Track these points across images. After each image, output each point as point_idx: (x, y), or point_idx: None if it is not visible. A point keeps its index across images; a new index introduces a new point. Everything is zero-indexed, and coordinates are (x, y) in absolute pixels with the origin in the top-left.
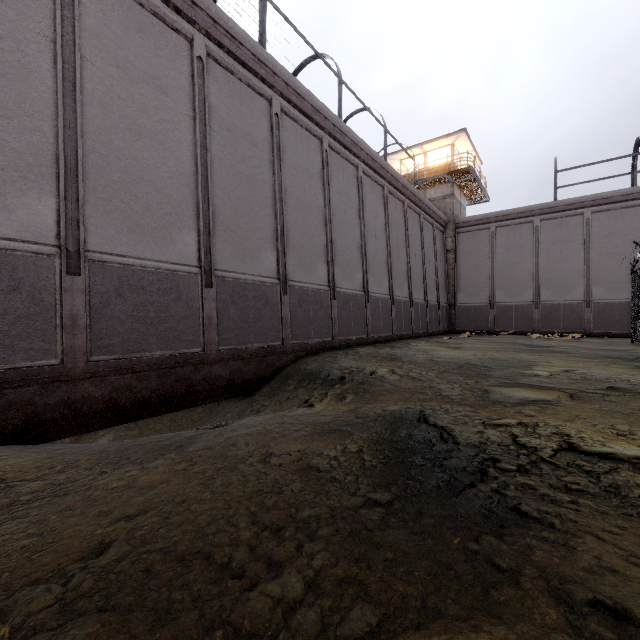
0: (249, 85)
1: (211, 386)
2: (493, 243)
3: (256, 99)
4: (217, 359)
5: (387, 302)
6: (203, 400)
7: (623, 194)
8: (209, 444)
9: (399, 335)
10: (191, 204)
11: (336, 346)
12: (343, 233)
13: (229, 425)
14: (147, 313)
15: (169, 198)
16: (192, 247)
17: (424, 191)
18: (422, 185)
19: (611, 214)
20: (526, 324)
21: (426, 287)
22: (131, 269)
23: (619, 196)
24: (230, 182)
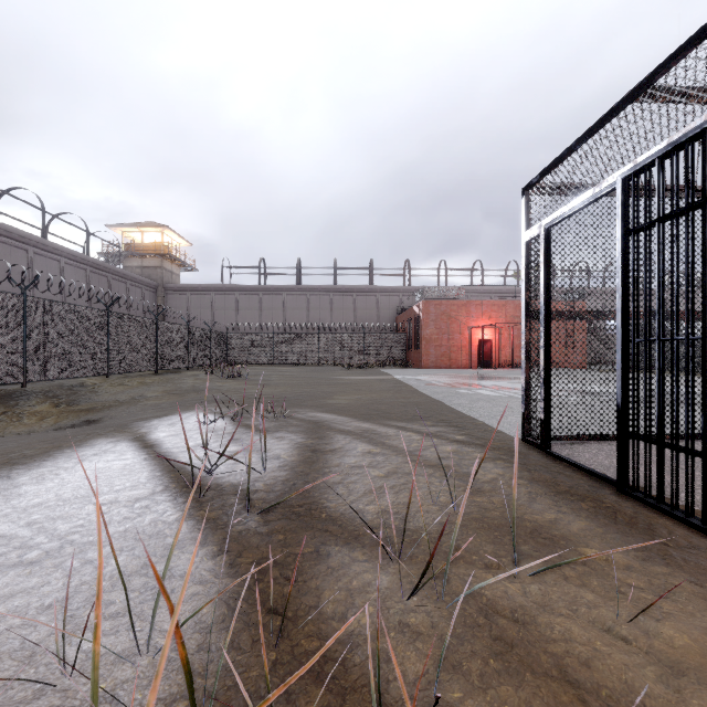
0: None
1: None
2: (189, 304)
3: None
4: None
5: None
6: None
7: (251, 288)
8: None
9: None
10: None
11: None
12: None
13: None
14: None
15: None
16: None
17: (142, 260)
18: (139, 256)
19: (247, 297)
20: None
21: None
22: None
23: (250, 288)
24: None
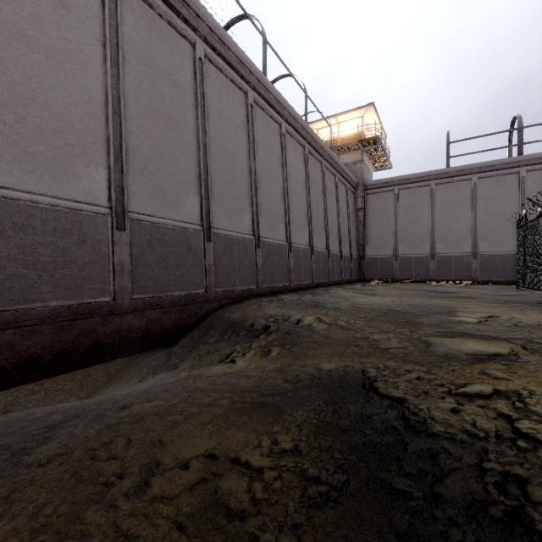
0: (170, 23)
1: (123, 339)
2: (396, 203)
3: (178, 40)
4: (131, 309)
5: (308, 252)
6: (113, 355)
7: (503, 163)
8: (69, 443)
9: (318, 283)
10: (100, 137)
11: (261, 293)
12: (267, 185)
13: (136, 387)
14: (38, 257)
15: (71, 127)
16: (101, 185)
17: (338, 157)
18: (336, 151)
19: (494, 180)
20: (424, 273)
21: (341, 240)
22: (16, 204)
23: (500, 164)
24: (148, 120)
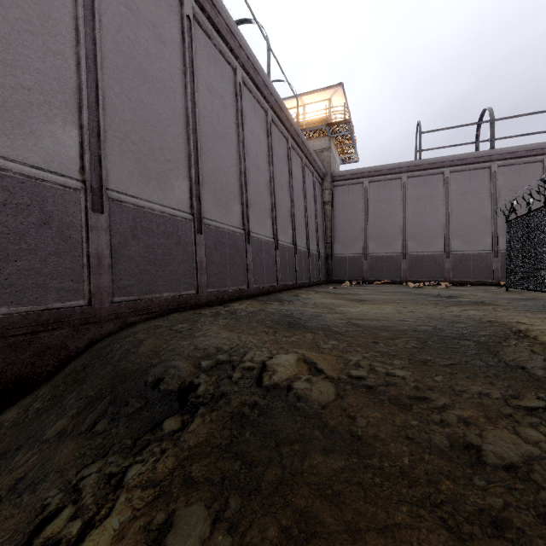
0: None
1: None
2: (366, 197)
3: None
4: None
5: (271, 246)
6: None
7: (476, 156)
8: None
9: (284, 285)
10: None
11: (203, 302)
12: (215, 146)
13: None
14: None
15: None
16: None
17: None
18: None
19: (466, 174)
20: (396, 274)
21: (308, 235)
22: None
23: (473, 158)
24: None
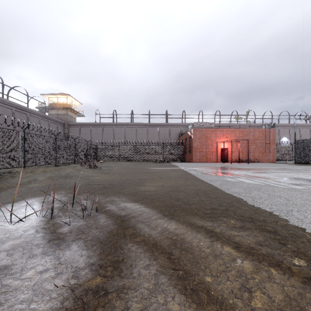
0: None
1: None
2: (80, 132)
3: None
4: None
5: None
6: None
7: (109, 124)
8: None
9: None
10: None
11: None
12: None
13: None
14: None
15: None
16: None
17: (57, 111)
18: (56, 109)
19: (107, 128)
20: None
21: None
22: None
23: (108, 124)
24: None
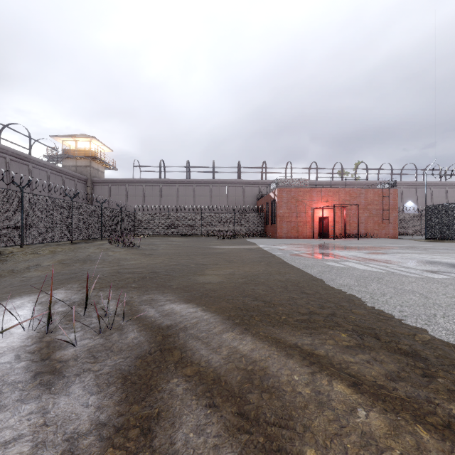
0: None
1: None
2: (110, 192)
3: None
4: None
5: None
6: None
7: (154, 181)
8: None
9: None
10: None
11: None
12: None
13: None
14: None
15: None
16: None
17: (76, 161)
18: (73, 158)
19: (151, 187)
20: None
21: None
22: None
23: (153, 181)
24: None
